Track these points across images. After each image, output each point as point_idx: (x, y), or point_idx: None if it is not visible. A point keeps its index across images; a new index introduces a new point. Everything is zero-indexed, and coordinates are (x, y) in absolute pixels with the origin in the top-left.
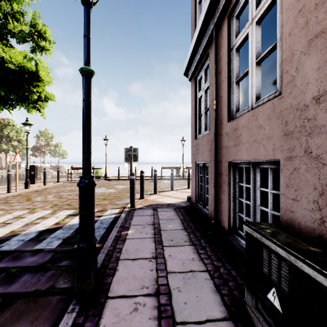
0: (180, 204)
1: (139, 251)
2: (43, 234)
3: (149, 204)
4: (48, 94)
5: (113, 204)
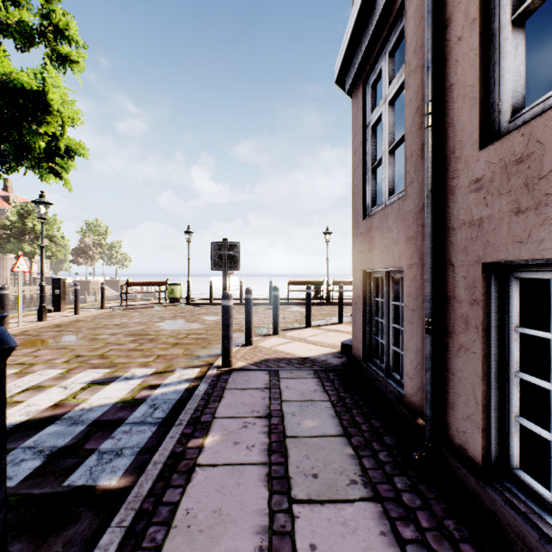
0: (326, 360)
1: (223, 522)
2: (11, 436)
3: (262, 359)
4: (73, 144)
5: (190, 355)
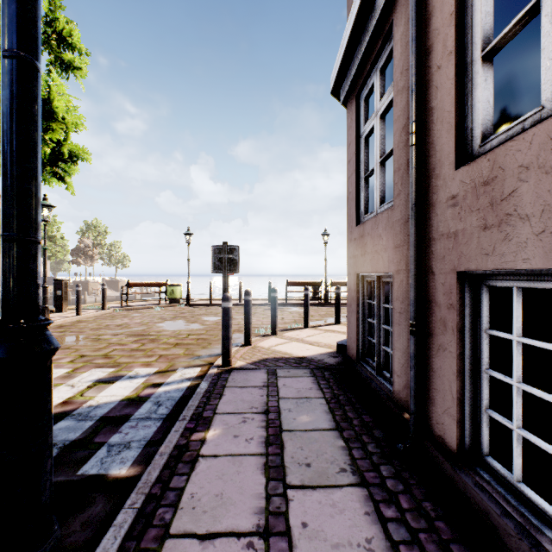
0: (322, 360)
1: (225, 504)
2: None
3: (260, 359)
4: (76, 149)
5: (191, 355)
